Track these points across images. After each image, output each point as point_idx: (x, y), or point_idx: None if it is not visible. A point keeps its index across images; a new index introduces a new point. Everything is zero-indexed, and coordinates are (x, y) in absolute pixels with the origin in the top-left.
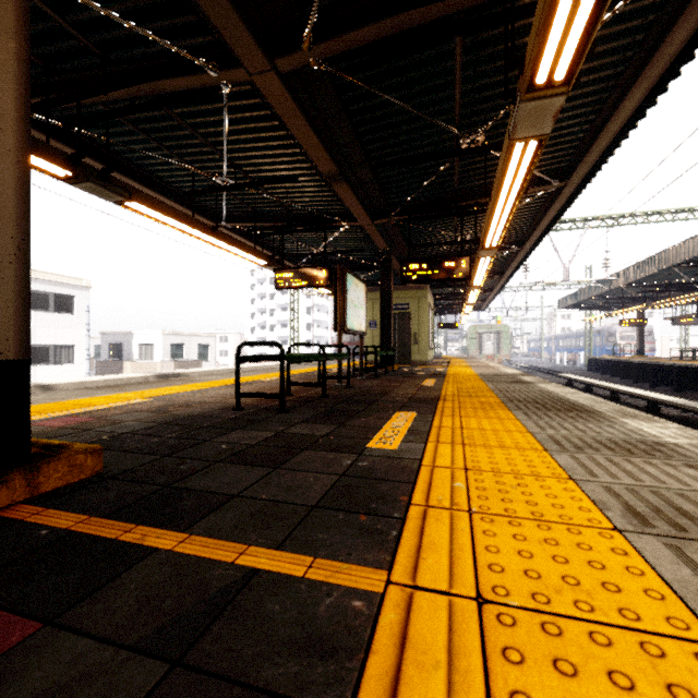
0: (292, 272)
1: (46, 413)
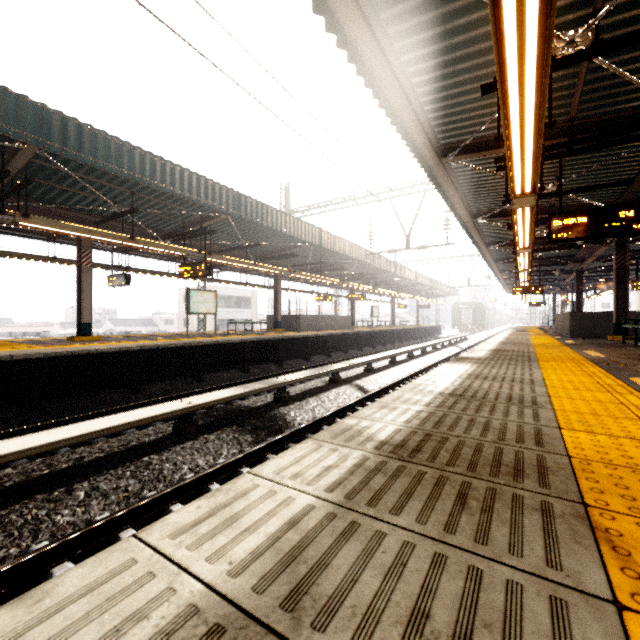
0: None
1: None
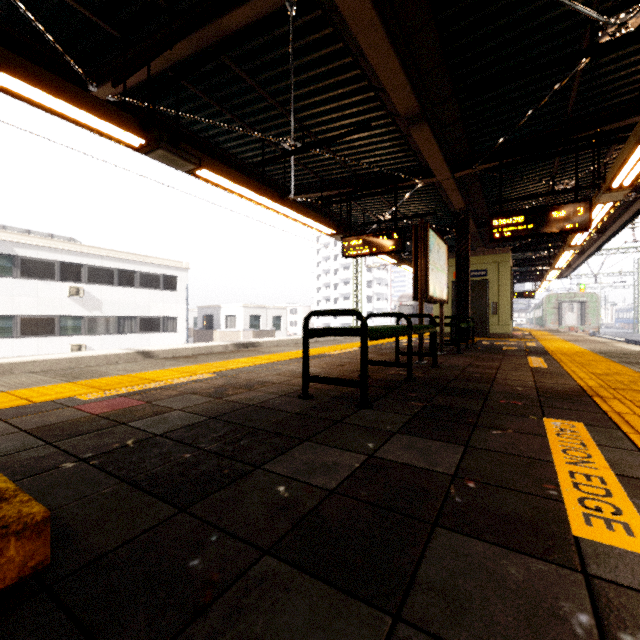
0: (360, 238)
1: (105, 390)
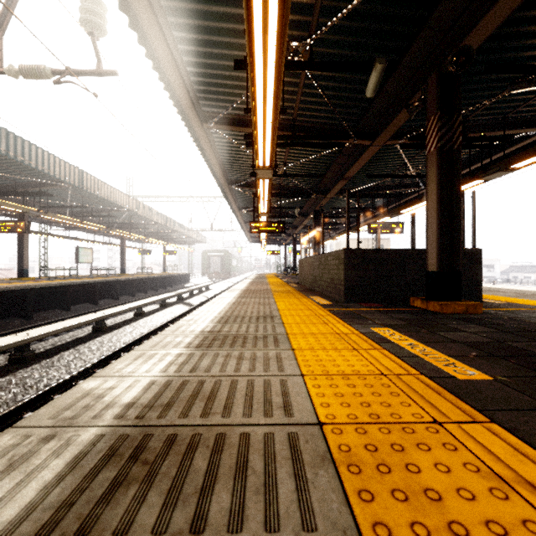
0: None
1: None
